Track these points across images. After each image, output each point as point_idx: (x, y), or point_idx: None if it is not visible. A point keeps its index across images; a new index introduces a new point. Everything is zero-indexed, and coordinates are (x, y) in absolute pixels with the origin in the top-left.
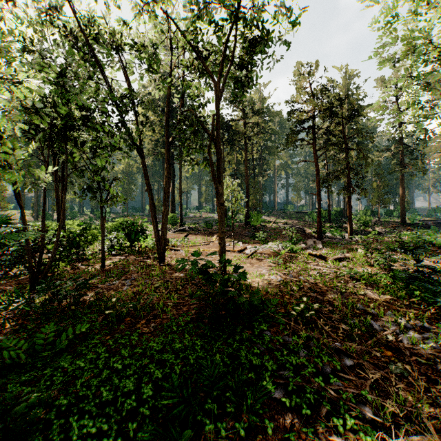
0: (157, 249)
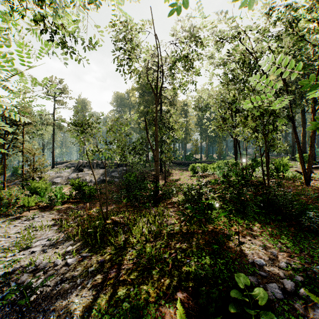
0: (303, 177)
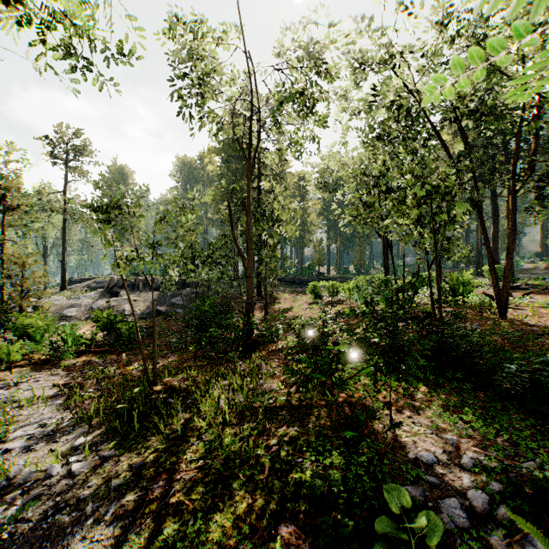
0: (496, 303)
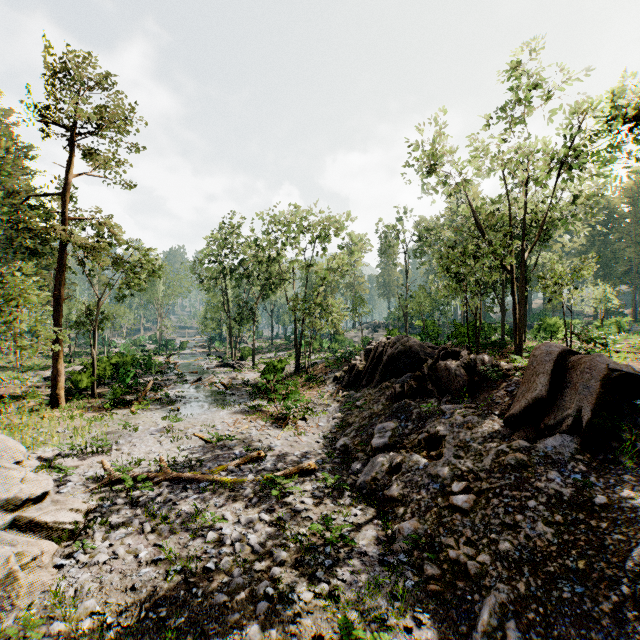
0: None
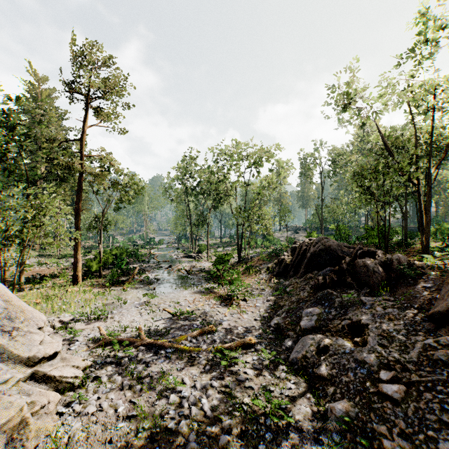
0: None
